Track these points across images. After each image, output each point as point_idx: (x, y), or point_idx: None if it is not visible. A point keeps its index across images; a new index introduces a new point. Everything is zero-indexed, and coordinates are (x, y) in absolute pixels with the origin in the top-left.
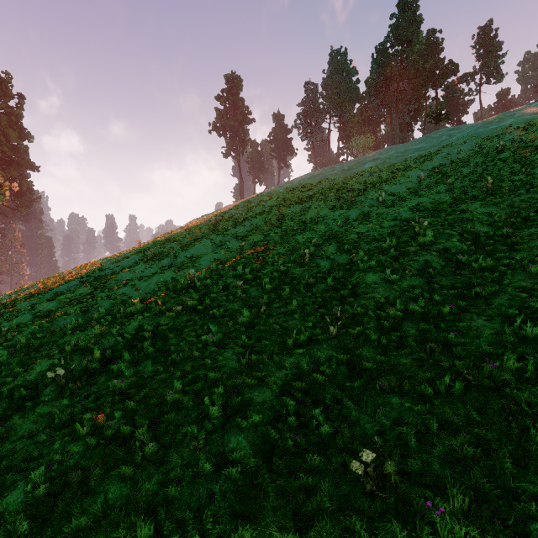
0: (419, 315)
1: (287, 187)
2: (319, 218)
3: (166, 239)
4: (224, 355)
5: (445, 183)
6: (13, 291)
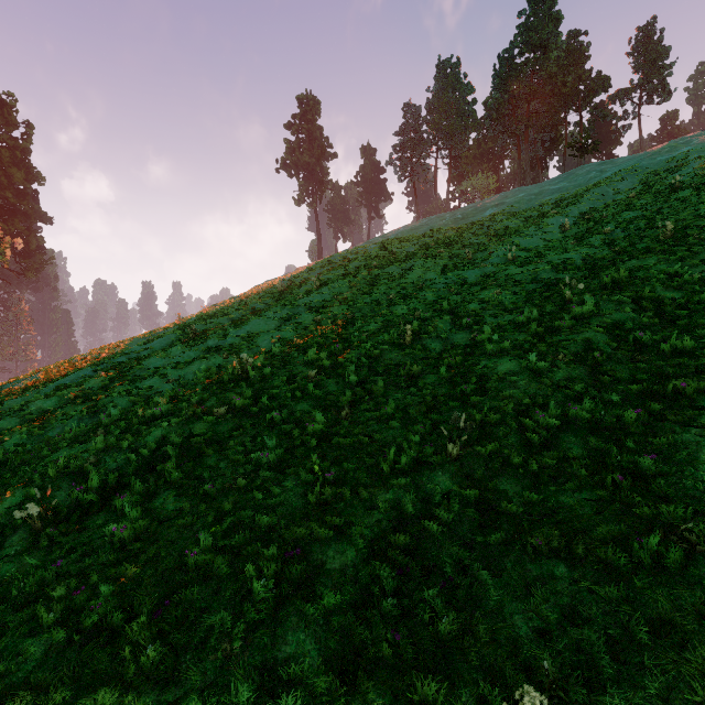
0: (585, 425)
1: (379, 242)
2: (425, 283)
3: (214, 313)
4: (283, 485)
5: (600, 233)
6: (5, 383)
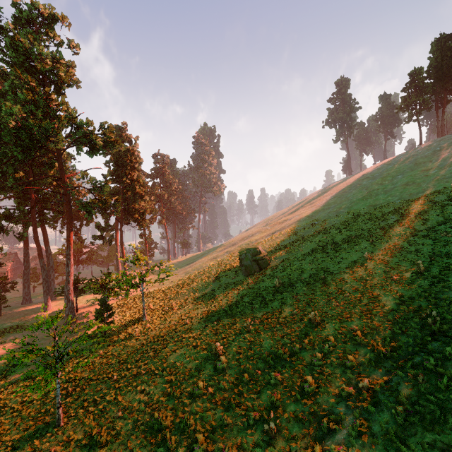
0: (400, 238)
1: (381, 172)
2: (393, 199)
3: (306, 212)
4: (341, 246)
5: None
6: (251, 234)
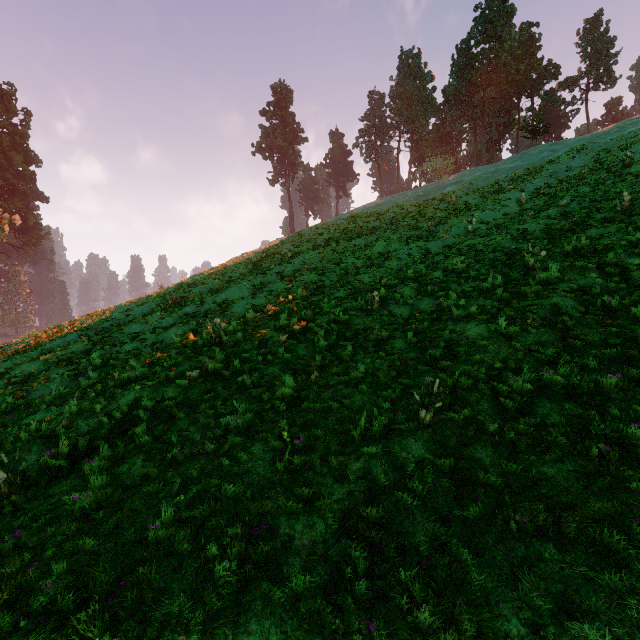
0: (560, 390)
1: (347, 218)
2: (390, 253)
3: (193, 282)
4: (251, 451)
5: (556, 206)
6: None
